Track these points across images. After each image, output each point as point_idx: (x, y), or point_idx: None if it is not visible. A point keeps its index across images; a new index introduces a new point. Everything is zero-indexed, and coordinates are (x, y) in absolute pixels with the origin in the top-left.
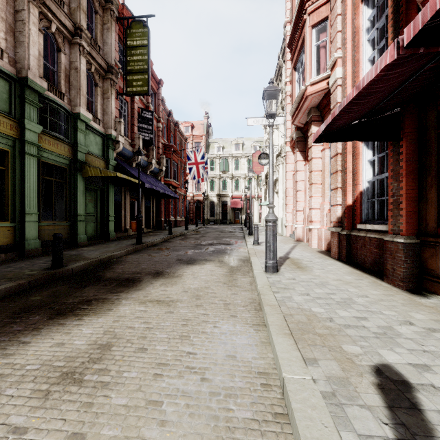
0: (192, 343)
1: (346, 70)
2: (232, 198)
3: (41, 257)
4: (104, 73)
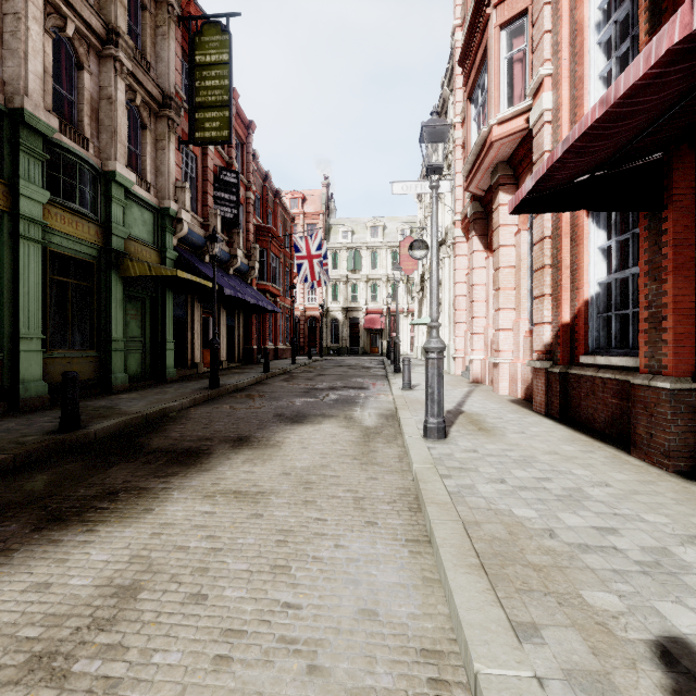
0: (294, 582)
1: (561, 96)
2: (366, 313)
3: (47, 411)
4: (157, 107)
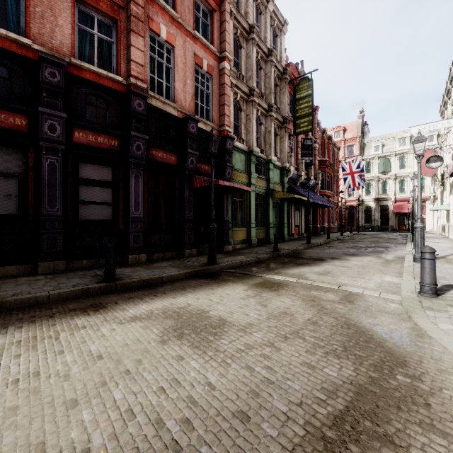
0: (363, 275)
1: None
2: (394, 201)
3: (259, 247)
4: (281, 125)
